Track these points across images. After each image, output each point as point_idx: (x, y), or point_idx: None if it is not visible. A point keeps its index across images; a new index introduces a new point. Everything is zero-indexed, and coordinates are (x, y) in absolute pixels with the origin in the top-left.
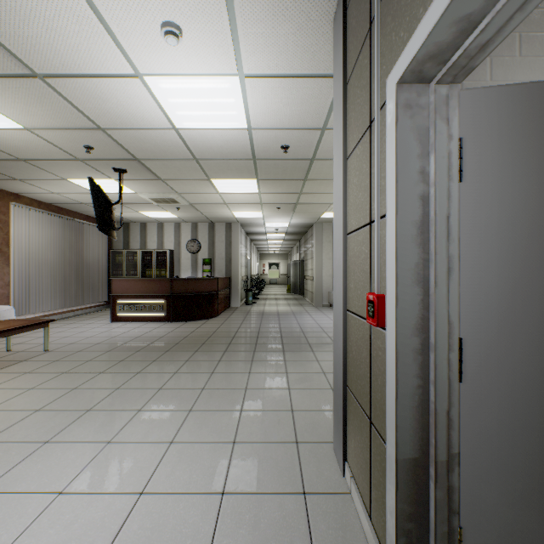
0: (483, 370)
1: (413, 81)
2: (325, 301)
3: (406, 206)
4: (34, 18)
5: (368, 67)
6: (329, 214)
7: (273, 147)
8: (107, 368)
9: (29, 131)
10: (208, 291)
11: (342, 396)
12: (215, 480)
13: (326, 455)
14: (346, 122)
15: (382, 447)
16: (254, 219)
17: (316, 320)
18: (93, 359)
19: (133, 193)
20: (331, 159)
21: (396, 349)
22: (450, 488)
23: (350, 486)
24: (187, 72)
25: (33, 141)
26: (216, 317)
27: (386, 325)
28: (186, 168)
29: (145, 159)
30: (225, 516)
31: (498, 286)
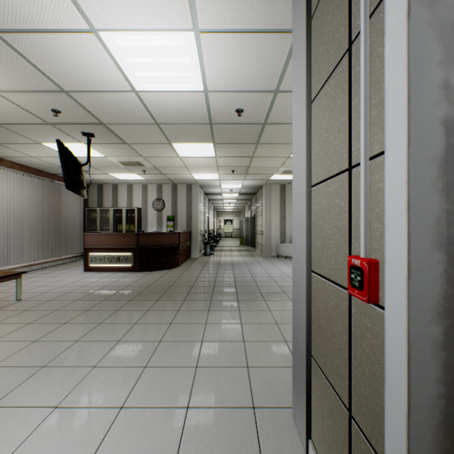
0: None
1: None
2: (274, 252)
3: (422, 134)
4: None
5: None
6: (277, 176)
7: (228, 111)
8: (71, 318)
9: None
10: (171, 244)
11: (306, 366)
12: None
13: (286, 424)
14: (310, 62)
15: None
16: (211, 181)
17: (266, 269)
18: (60, 308)
19: (102, 156)
20: (282, 123)
21: (408, 342)
22: None
23: None
24: (142, 27)
25: (3, 104)
26: (177, 267)
27: (384, 302)
28: (148, 132)
29: (110, 123)
30: None
31: None
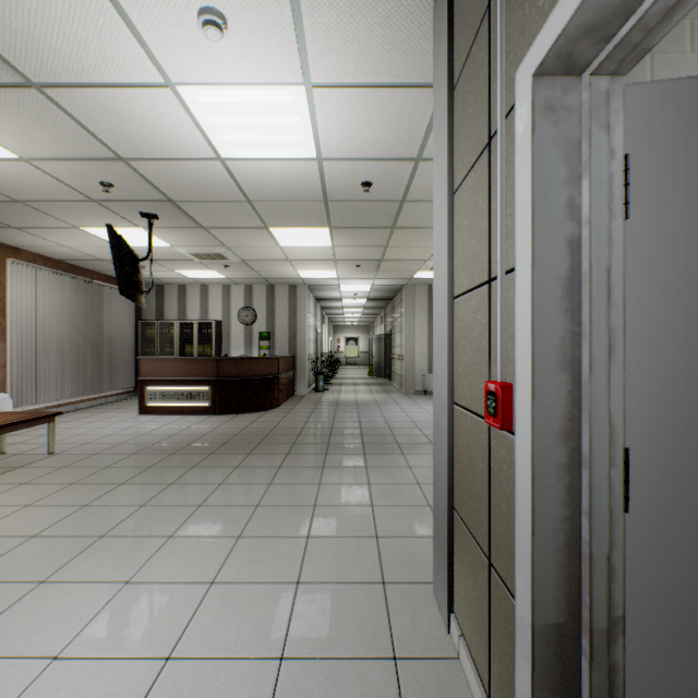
0: (659, 494)
1: (557, 71)
2: (419, 387)
3: (547, 254)
4: (24, 2)
5: (486, 61)
6: (423, 274)
7: (350, 184)
8: (130, 477)
9: (26, 162)
10: (266, 374)
11: (447, 522)
12: (271, 639)
13: (424, 601)
14: (452, 143)
15: (508, 602)
16: (326, 281)
17: (407, 411)
18: (112, 464)
19: (167, 246)
20: (428, 200)
21: (532, 464)
22: (610, 667)
23: (459, 649)
24: (235, 80)
25: (33, 176)
26: (276, 408)
27: (515, 427)
28: (236, 213)
29: (182, 200)
30: (284, 693)
31: (682, 371)
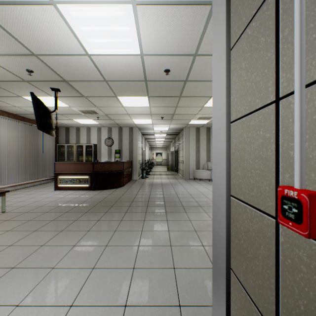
0: None
1: None
2: (191, 176)
3: None
4: None
5: None
6: (194, 121)
7: (158, 71)
8: (40, 227)
9: None
10: (117, 170)
11: (226, 278)
12: None
13: None
14: (229, 15)
15: None
16: (147, 125)
17: (186, 188)
18: (33, 219)
19: (67, 107)
20: (199, 81)
21: None
22: None
23: None
24: None
25: None
26: (122, 187)
27: None
28: (100, 88)
29: (71, 81)
30: None
31: None
